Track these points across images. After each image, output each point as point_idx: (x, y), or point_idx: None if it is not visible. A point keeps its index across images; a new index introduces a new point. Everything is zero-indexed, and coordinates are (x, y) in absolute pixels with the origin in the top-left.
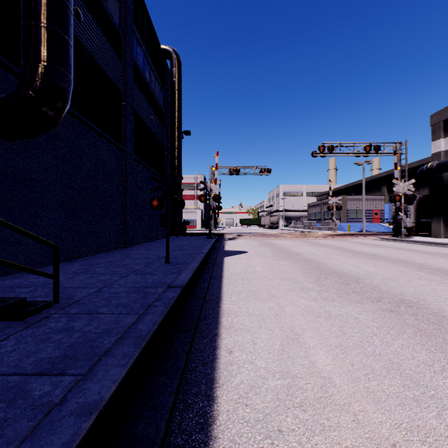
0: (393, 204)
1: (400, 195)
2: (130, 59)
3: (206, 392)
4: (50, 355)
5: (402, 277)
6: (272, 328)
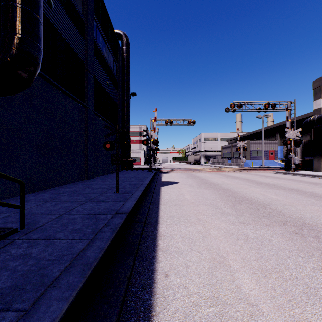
0: (285, 146)
1: (290, 140)
2: (91, 38)
3: (144, 321)
4: (1, 286)
5: (298, 203)
6: (201, 251)
